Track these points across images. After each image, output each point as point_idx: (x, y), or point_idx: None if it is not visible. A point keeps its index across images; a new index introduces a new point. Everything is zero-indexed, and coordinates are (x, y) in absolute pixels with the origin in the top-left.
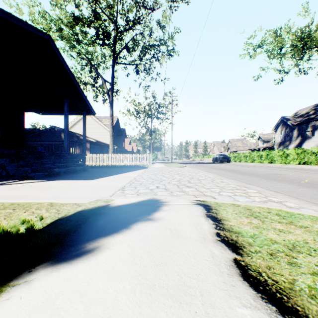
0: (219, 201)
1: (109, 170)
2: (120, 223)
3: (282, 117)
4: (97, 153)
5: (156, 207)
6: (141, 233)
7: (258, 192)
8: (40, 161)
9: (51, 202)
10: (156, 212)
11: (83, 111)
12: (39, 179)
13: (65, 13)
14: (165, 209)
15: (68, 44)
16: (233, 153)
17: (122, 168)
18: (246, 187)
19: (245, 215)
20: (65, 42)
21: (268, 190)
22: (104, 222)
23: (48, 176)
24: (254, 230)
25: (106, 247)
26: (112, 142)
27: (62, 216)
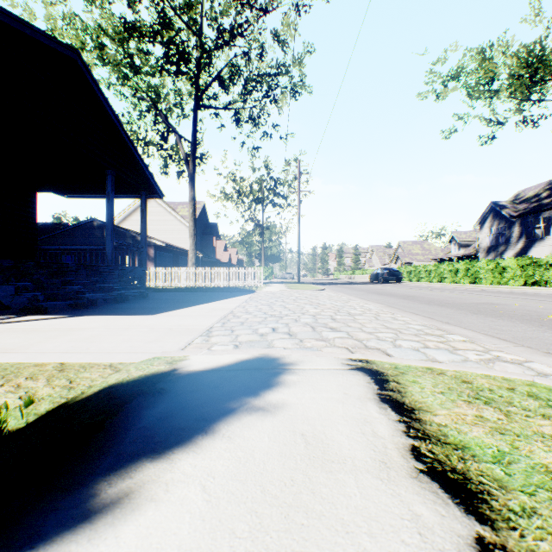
0: (399, 362)
1: (187, 296)
2: (193, 420)
3: (493, 203)
4: (168, 265)
5: (271, 377)
6: (238, 448)
7: (468, 340)
8: (60, 280)
9: (63, 362)
10: (271, 389)
11: (141, 190)
12: (55, 314)
13: (109, 17)
14: (290, 381)
15: (115, 72)
16: (406, 266)
17: (211, 293)
18: (442, 330)
19: (462, 397)
20: (110, 70)
21: (485, 335)
22: (156, 415)
23: (73, 307)
24: (496, 439)
25: (148, 496)
26: (194, 247)
27: (74, 398)
